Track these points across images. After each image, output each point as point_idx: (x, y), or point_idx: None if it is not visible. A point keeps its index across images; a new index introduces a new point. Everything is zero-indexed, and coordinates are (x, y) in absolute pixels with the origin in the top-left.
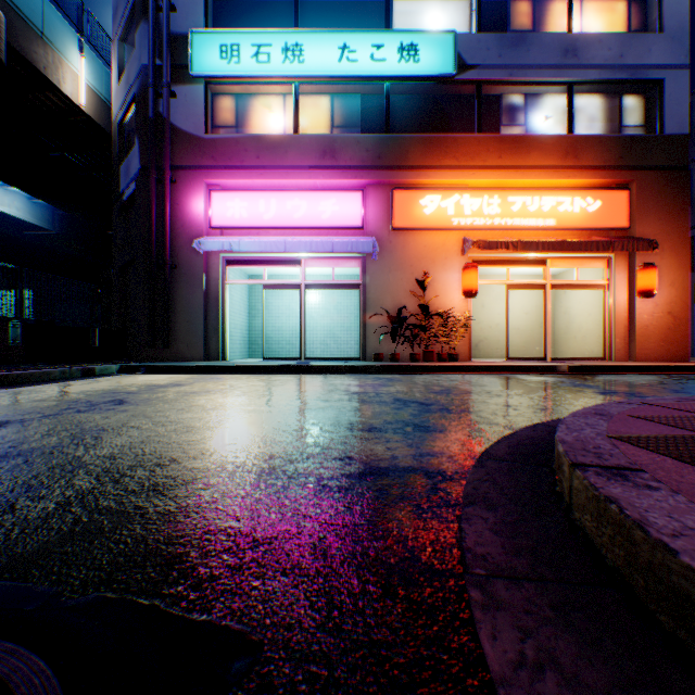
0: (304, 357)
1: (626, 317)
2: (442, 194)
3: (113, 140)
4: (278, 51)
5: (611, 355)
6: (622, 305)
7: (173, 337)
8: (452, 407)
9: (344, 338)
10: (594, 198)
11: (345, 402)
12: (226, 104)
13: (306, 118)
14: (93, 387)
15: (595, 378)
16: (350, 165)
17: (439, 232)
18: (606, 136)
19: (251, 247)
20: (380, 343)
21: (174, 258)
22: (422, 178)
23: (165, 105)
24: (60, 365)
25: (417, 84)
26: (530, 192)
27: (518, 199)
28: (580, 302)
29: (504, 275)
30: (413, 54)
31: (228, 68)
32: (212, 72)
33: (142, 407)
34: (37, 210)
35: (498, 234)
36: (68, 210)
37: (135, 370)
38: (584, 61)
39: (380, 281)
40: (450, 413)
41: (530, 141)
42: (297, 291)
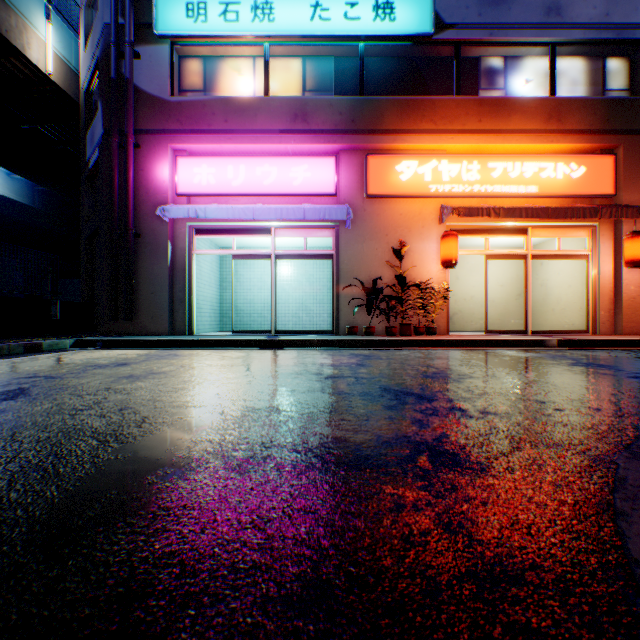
0: (275, 331)
1: (610, 289)
2: (419, 160)
3: (81, 109)
4: (247, 9)
5: (595, 328)
6: (607, 276)
7: (137, 309)
8: (465, 405)
9: (317, 310)
10: (578, 163)
11: (317, 394)
12: (193, 67)
13: (277, 82)
14: (18, 367)
15: (596, 355)
16: (322, 129)
17: (415, 200)
18: (591, 98)
19: (218, 214)
20: (354, 316)
21: (138, 227)
22: (399, 143)
23: (128, 65)
24: (8, 339)
25: (393, 44)
26: (511, 158)
27: (498, 165)
28: (559, 273)
29: (479, 246)
30: (388, 13)
31: (195, 27)
32: (177, 31)
33: (33, 405)
34: (16, 185)
35: (477, 202)
36: (45, 184)
37: (90, 345)
38: (568, 20)
39: (354, 251)
40: (469, 417)
41: (511, 104)
42: (268, 263)
